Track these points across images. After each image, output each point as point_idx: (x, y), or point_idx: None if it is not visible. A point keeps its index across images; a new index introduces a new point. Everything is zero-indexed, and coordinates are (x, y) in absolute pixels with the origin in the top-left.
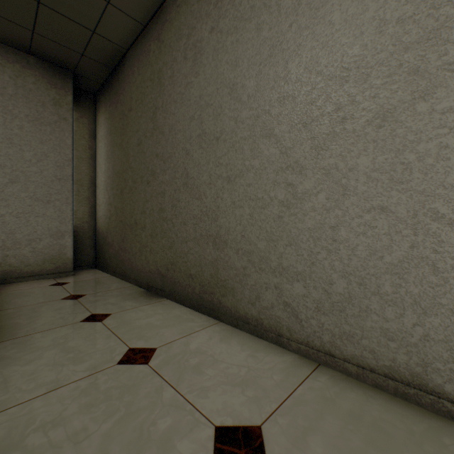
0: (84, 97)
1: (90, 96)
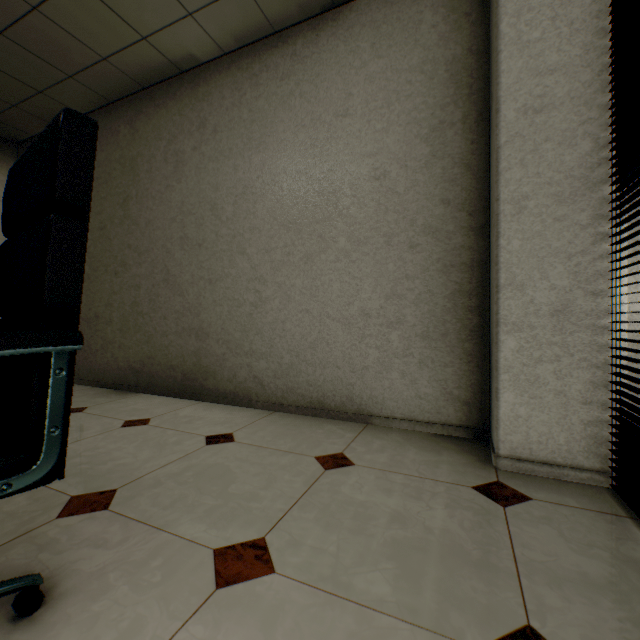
0: (1, 145)
1: (9, 145)
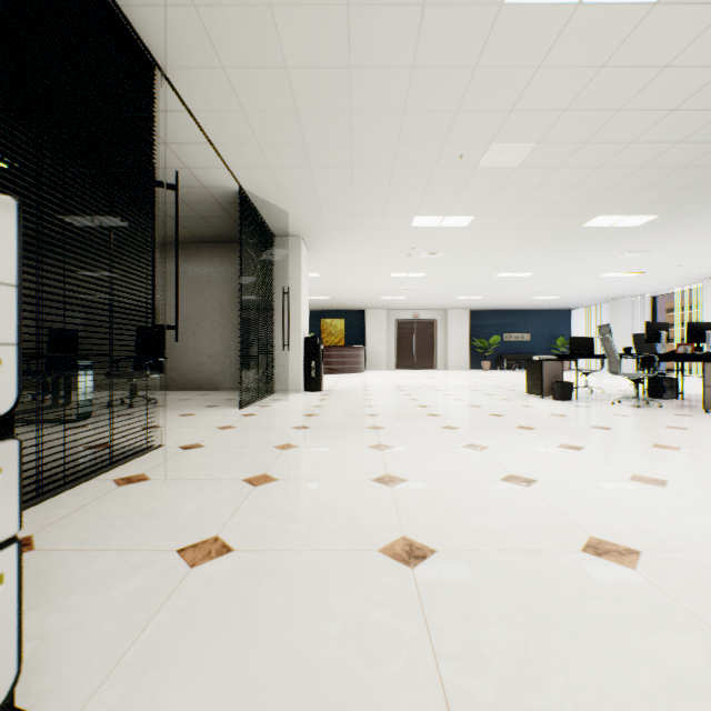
0: None
1: None
